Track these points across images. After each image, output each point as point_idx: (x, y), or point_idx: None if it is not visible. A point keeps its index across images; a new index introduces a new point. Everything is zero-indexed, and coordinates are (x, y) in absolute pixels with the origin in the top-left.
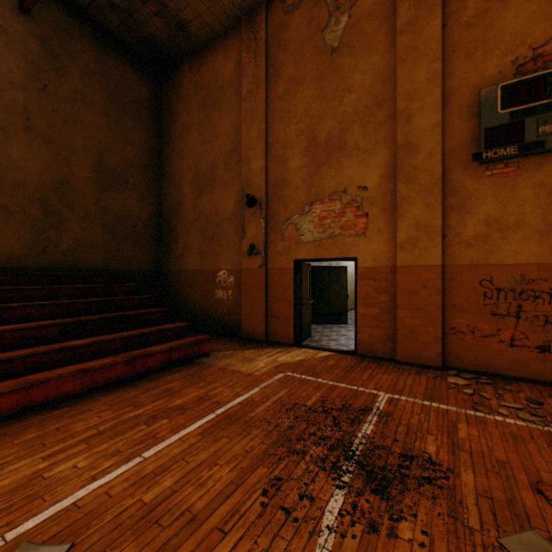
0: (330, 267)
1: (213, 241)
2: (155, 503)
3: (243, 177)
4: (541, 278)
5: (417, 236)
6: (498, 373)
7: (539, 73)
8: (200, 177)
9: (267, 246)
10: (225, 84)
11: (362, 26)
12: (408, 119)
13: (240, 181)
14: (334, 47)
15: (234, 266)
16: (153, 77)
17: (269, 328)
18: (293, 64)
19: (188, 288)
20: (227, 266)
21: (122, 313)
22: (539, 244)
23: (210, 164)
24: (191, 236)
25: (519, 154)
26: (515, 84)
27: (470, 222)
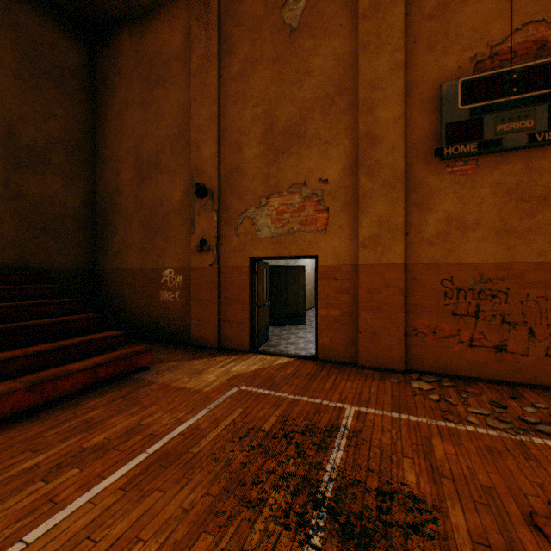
0: (288, 266)
1: (157, 235)
2: None
3: (193, 163)
4: (498, 277)
5: (380, 233)
6: (459, 375)
7: (497, 71)
8: (142, 162)
9: (220, 242)
10: (172, 57)
11: (323, 7)
12: (370, 109)
13: (189, 168)
14: (293, 26)
15: (182, 265)
16: (84, 41)
17: (222, 333)
18: (249, 41)
19: (128, 289)
20: (174, 265)
21: (34, 322)
22: (496, 243)
23: (154, 147)
24: (131, 230)
25: (478, 152)
26: (475, 80)
27: (431, 220)
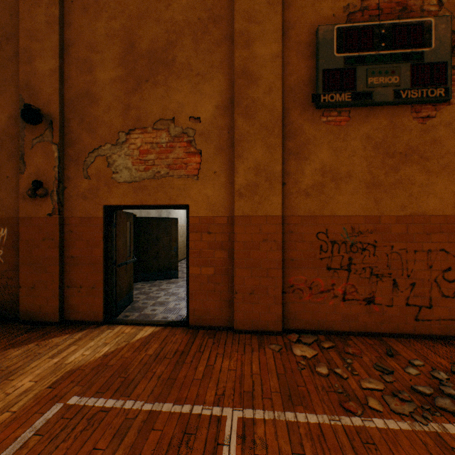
0: (160, 218)
1: None
2: None
3: (22, 79)
4: (367, 230)
5: (258, 182)
6: (333, 330)
7: (368, 23)
8: None
9: (64, 185)
10: None
11: None
12: (247, 43)
13: (18, 86)
14: None
15: (7, 214)
16: None
17: (66, 302)
18: None
19: None
20: None
21: None
22: (366, 196)
23: None
24: None
25: (352, 102)
26: (349, 28)
27: (308, 170)
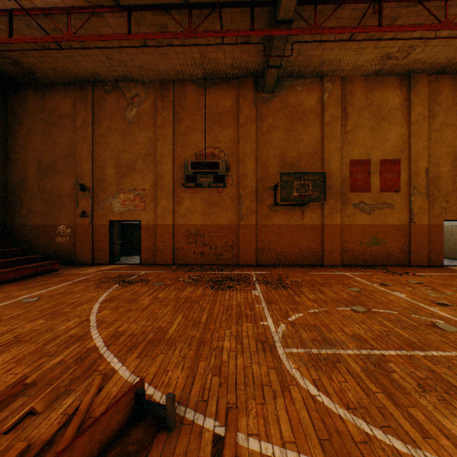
0: (134, 224)
1: (55, 207)
2: (61, 292)
3: (78, 173)
4: (202, 229)
5: (165, 213)
6: (191, 264)
7: (201, 161)
8: (44, 166)
9: (94, 212)
10: (64, 114)
11: (143, 117)
12: (161, 164)
13: (75, 174)
14: (130, 121)
15: (71, 223)
16: None
17: (95, 256)
18: (109, 120)
19: (33, 236)
20: (65, 223)
21: None
22: (201, 218)
23: (52, 160)
24: (35, 203)
25: (195, 187)
26: (194, 162)
27: (182, 209)
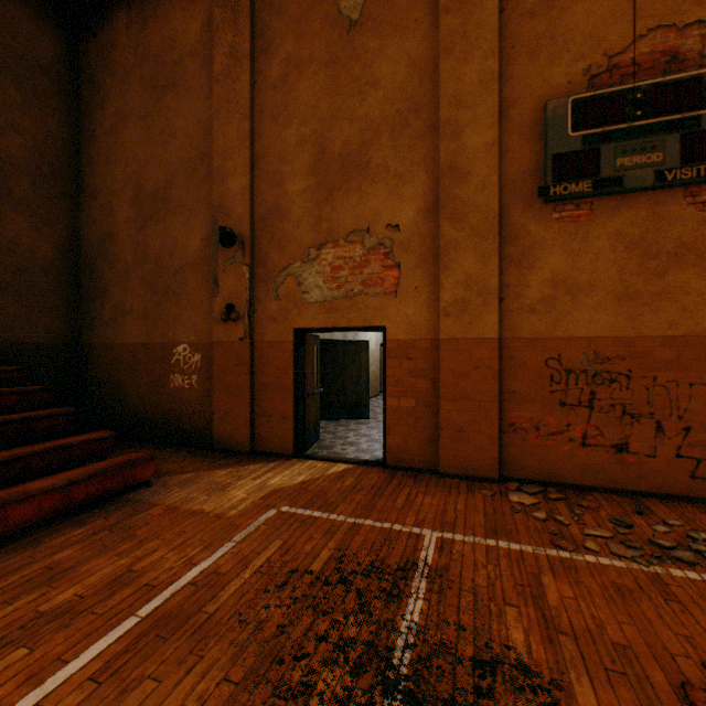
0: (346, 341)
1: (167, 298)
2: None
3: (216, 200)
4: (618, 355)
5: (468, 298)
6: (568, 483)
7: (617, 88)
8: (145, 196)
9: (254, 307)
10: (187, 54)
11: None
12: (455, 133)
13: (210, 207)
14: (353, 19)
15: (201, 338)
16: (61, 26)
17: (256, 431)
18: (293, 36)
19: (125, 372)
20: (189, 338)
21: None
22: (616, 312)
23: (162, 177)
24: (129, 290)
25: (594, 193)
26: (589, 99)
27: (534, 281)
